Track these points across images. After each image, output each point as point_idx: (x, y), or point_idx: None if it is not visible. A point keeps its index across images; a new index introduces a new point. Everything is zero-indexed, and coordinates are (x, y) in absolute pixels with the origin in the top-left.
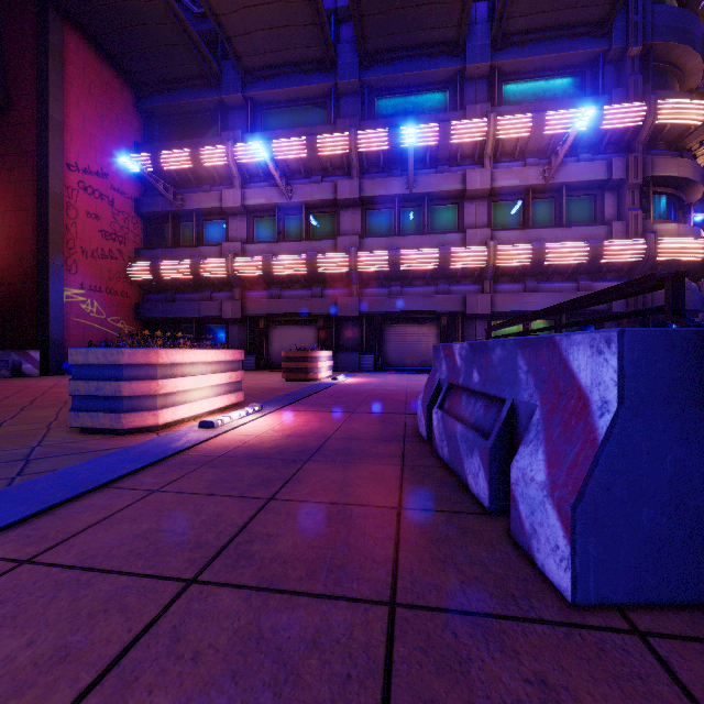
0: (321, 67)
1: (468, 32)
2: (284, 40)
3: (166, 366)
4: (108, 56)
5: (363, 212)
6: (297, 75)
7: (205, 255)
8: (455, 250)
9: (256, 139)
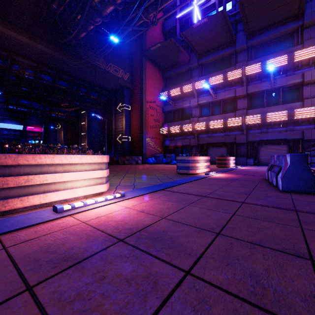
0: (229, 45)
1: (305, 7)
2: (214, 41)
3: (196, 160)
4: (155, 64)
5: (248, 99)
6: (219, 50)
7: (184, 123)
8: (297, 110)
9: (203, 78)
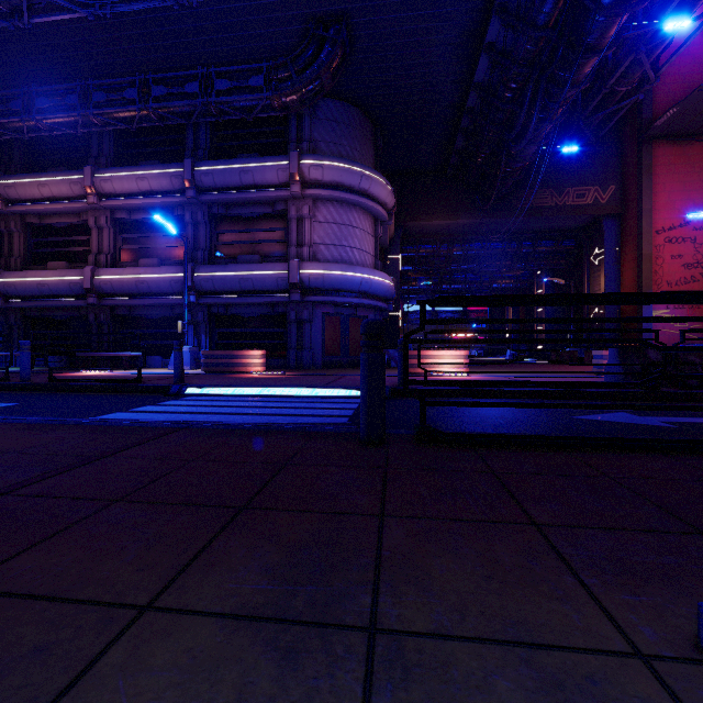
0: None
1: None
2: None
3: None
4: (689, 136)
5: None
6: None
7: None
8: None
9: None
